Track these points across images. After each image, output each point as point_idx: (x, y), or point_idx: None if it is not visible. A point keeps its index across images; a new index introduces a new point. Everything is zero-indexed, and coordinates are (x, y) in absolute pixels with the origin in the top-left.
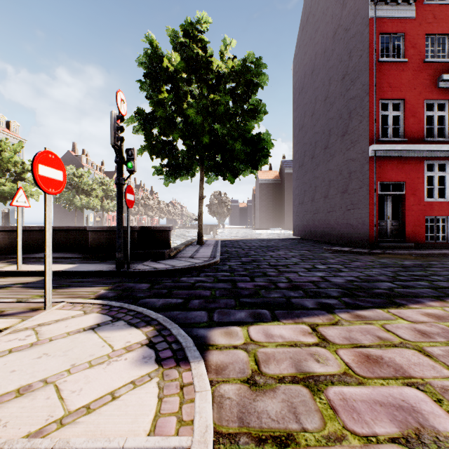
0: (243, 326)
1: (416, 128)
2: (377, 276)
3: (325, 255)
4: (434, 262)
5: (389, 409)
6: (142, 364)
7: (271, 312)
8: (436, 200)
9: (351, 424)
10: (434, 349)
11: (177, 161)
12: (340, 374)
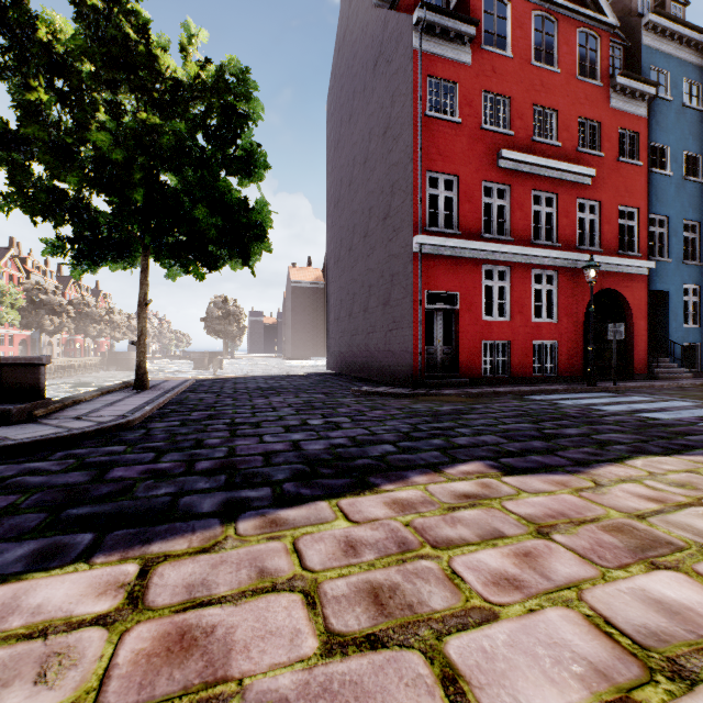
0: None
1: (472, 219)
2: (384, 433)
3: (344, 400)
4: (479, 406)
5: None
6: None
7: (99, 537)
8: (495, 320)
9: None
10: (339, 583)
11: (96, 233)
12: None
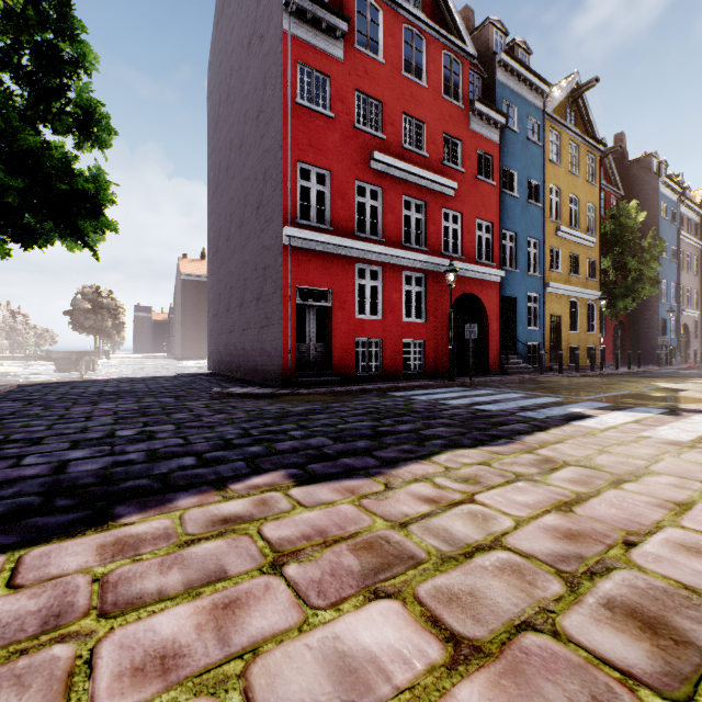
0: None
1: (345, 216)
2: (201, 442)
3: (193, 403)
4: (337, 404)
5: None
6: None
7: None
8: (368, 318)
9: None
10: None
11: None
12: None
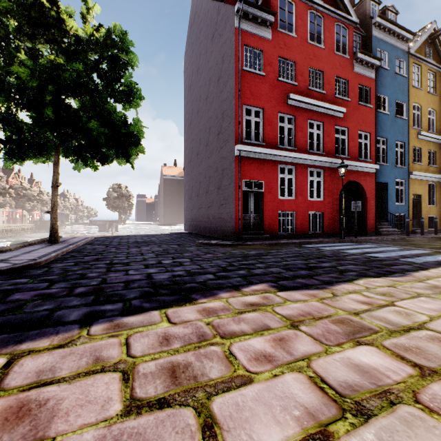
0: None
1: (272, 135)
2: (210, 267)
3: (189, 248)
4: (274, 251)
5: None
6: None
7: None
8: (286, 198)
9: None
10: (150, 364)
11: (22, 137)
12: None
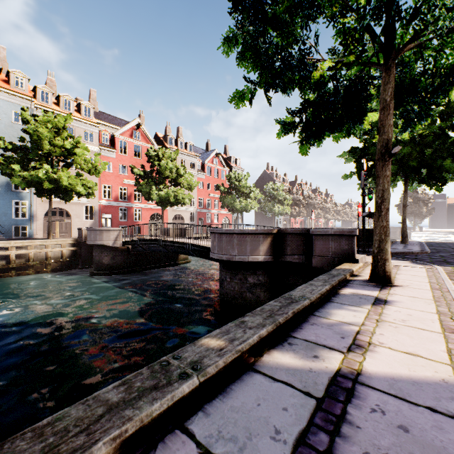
0: (450, 267)
1: None
2: None
3: None
4: None
5: None
6: (413, 264)
7: None
8: None
9: None
10: None
11: None
12: None
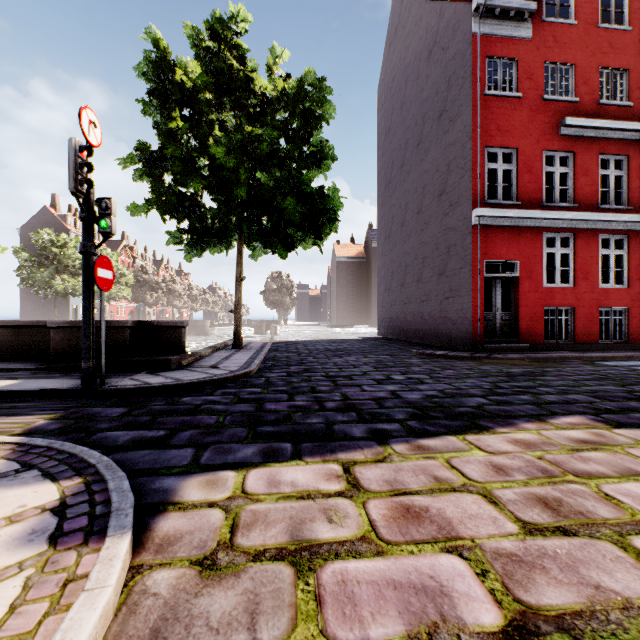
0: (240, 470)
1: (532, 188)
2: (468, 388)
3: (411, 360)
4: (550, 369)
5: (406, 593)
6: (20, 545)
7: (296, 446)
8: (557, 286)
9: (335, 624)
10: (506, 491)
11: (203, 225)
12: (355, 541)
